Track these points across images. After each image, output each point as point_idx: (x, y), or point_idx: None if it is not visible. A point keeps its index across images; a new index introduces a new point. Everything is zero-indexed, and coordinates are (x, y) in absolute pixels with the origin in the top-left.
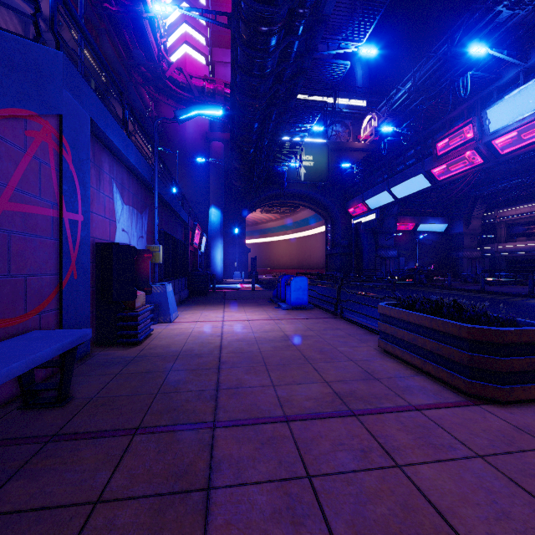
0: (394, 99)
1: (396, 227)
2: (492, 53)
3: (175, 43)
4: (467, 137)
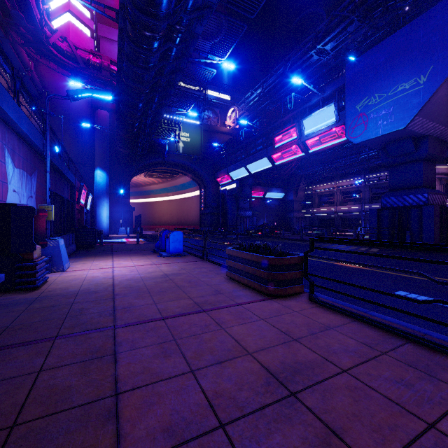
0: (250, 99)
1: (251, 194)
2: (305, 84)
3: (57, 9)
4: (293, 136)
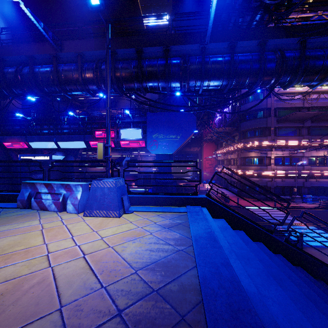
0: None
1: None
2: (129, 114)
3: None
4: (111, 136)
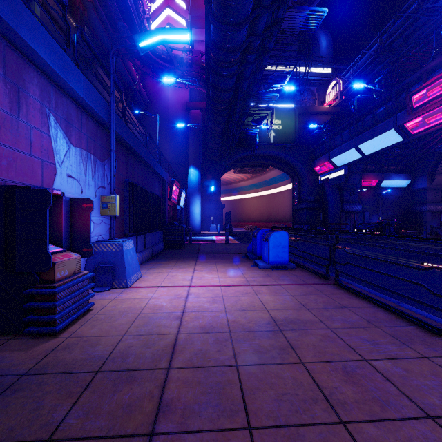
0: (360, 64)
1: (360, 184)
2: None
3: (159, 26)
4: None
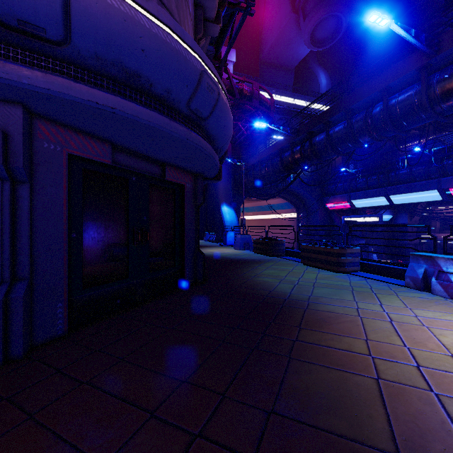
0: None
1: None
2: None
3: None
4: None
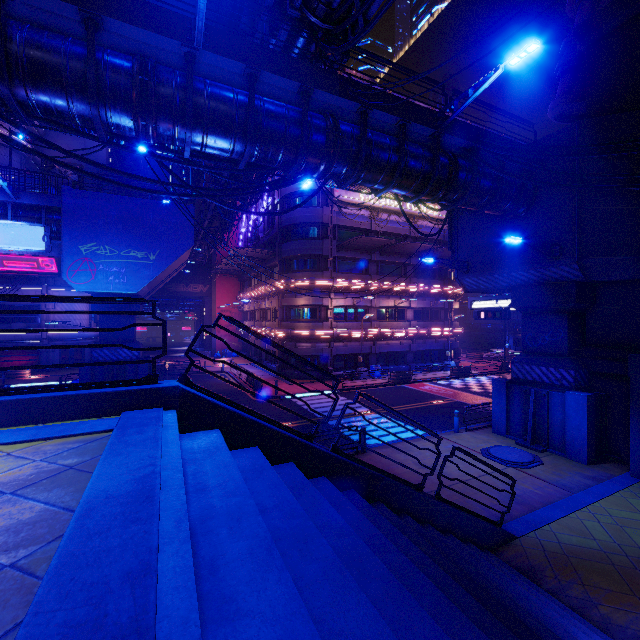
0: None
1: None
2: None
3: None
4: None
